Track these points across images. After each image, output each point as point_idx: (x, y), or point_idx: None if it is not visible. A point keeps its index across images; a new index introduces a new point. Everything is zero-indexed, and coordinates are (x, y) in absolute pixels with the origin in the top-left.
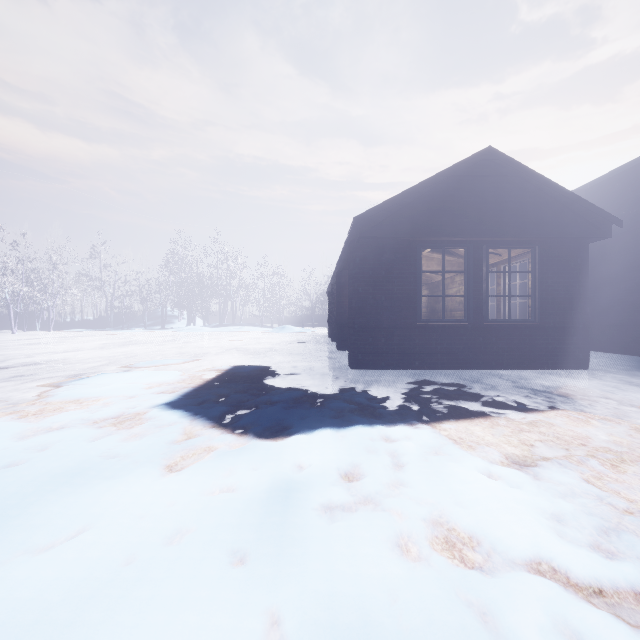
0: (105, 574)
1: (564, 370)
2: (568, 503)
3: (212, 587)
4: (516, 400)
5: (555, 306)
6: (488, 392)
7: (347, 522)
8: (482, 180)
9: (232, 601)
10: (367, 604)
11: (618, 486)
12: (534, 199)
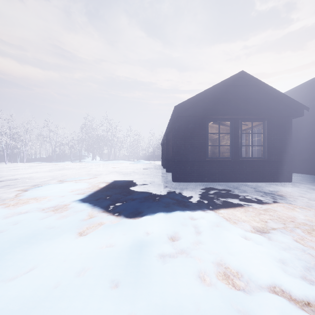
0: (43, 293)
1: (279, 182)
2: (287, 253)
3: (100, 301)
4: (256, 198)
5: (275, 150)
6: (242, 194)
7: (172, 264)
8: (238, 87)
9: (110, 309)
10: (183, 312)
11: (312, 244)
12: (264, 97)
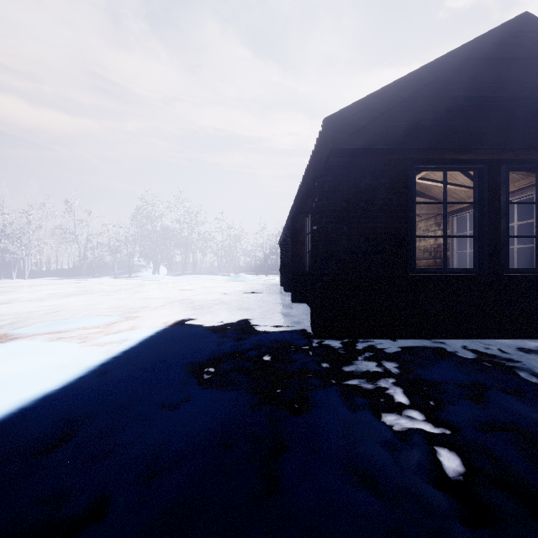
0: None
1: None
2: None
3: None
4: None
5: None
6: None
7: None
8: (511, 66)
9: None
10: None
11: None
12: None
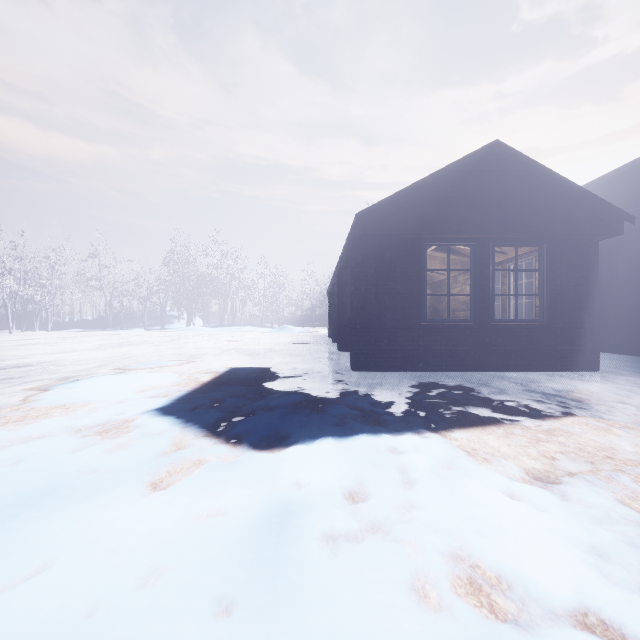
0: (59, 632)
1: (573, 372)
2: (606, 532)
3: None
4: (528, 405)
5: (564, 306)
6: (497, 396)
7: (353, 557)
8: (489, 175)
9: None
10: None
11: None
12: (543, 195)
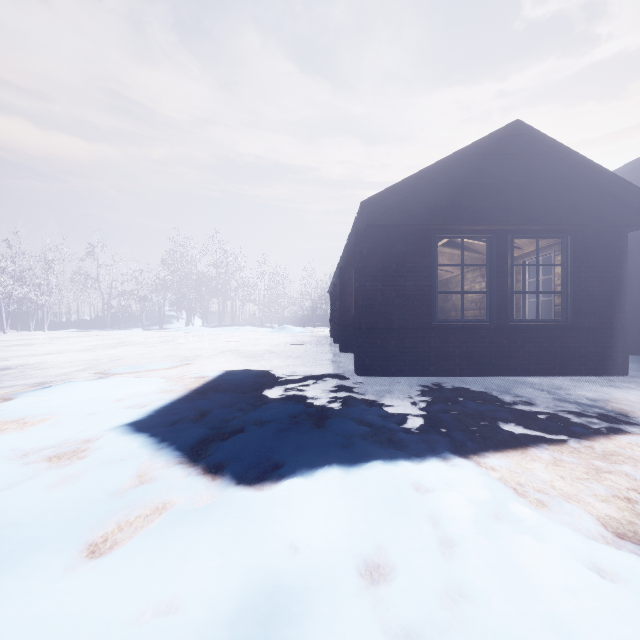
0: None
1: (600, 377)
2: None
3: None
4: (566, 419)
5: (590, 304)
6: (526, 407)
7: None
8: (508, 159)
9: None
10: None
11: None
12: (568, 181)
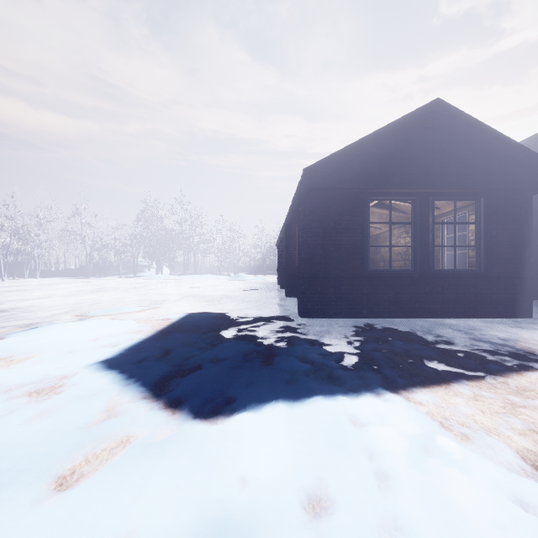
0: None
1: (508, 319)
2: None
3: None
4: (482, 357)
5: (499, 256)
6: (446, 346)
7: None
8: (430, 132)
9: None
10: None
11: None
12: (481, 151)
